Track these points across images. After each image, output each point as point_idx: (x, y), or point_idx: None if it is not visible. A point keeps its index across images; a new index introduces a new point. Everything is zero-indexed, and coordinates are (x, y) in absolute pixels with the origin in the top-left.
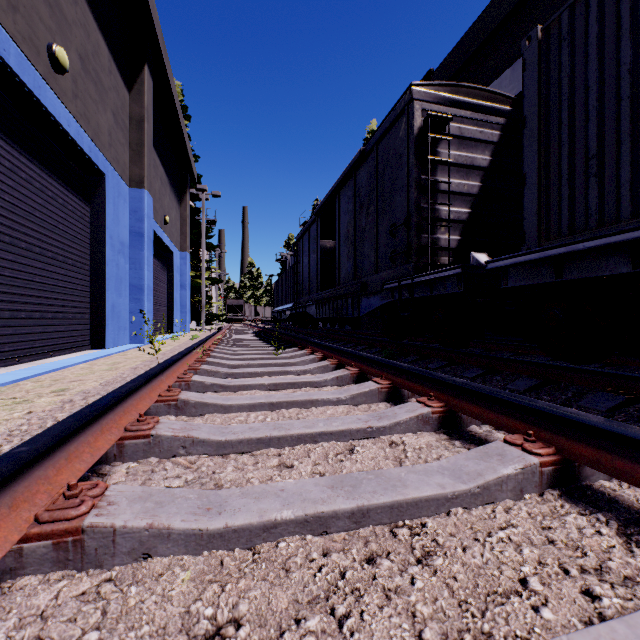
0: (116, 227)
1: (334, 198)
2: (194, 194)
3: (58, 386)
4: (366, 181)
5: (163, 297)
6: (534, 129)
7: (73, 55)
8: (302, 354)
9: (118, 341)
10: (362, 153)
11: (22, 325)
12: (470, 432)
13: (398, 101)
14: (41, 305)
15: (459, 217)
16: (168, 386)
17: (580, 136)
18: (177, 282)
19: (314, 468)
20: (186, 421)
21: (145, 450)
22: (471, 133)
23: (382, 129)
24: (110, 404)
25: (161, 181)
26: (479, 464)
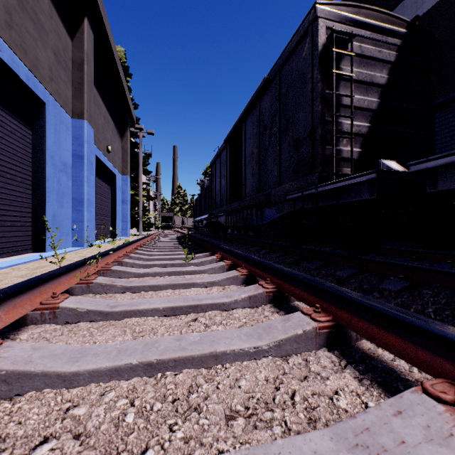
0: (57, 149)
1: (240, 127)
2: (134, 132)
3: None
4: (269, 106)
5: (107, 210)
6: None
7: None
8: (212, 260)
9: (60, 245)
10: (266, 81)
11: None
12: None
13: (302, 23)
14: None
15: (360, 130)
16: None
17: None
18: (119, 198)
19: None
20: None
21: None
22: (370, 52)
23: (285, 55)
24: None
25: (104, 118)
26: None
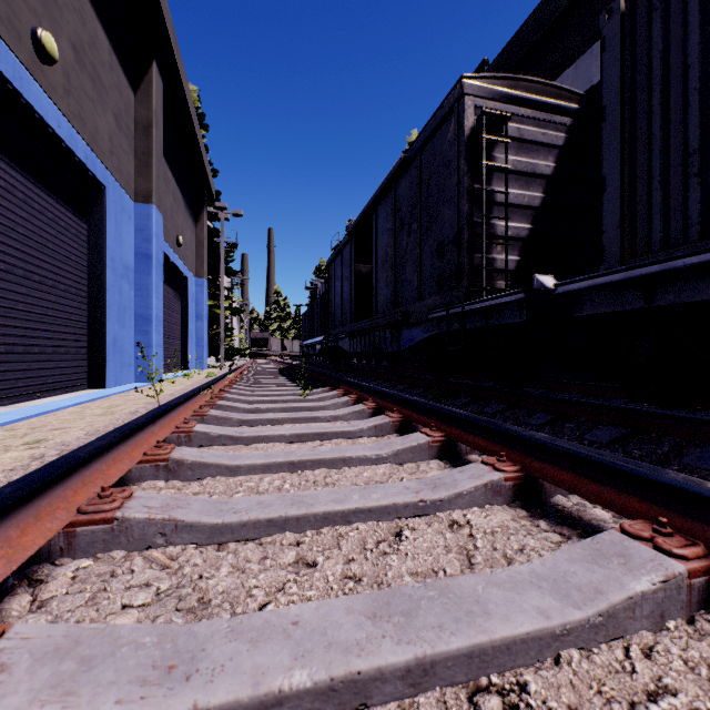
0: (118, 248)
1: (370, 215)
2: (212, 213)
3: (34, 436)
4: (408, 194)
5: (176, 329)
6: (616, 122)
7: (64, 44)
8: (333, 395)
9: (121, 379)
10: (403, 161)
11: (0, 361)
12: (556, 506)
13: (446, 97)
14: (25, 337)
15: (518, 234)
16: (157, 441)
17: (676, 127)
18: (192, 312)
19: (346, 568)
20: (178, 488)
21: (106, 540)
22: (532, 135)
23: (427, 132)
24: (54, 476)
25: (173, 197)
26: (593, 571)
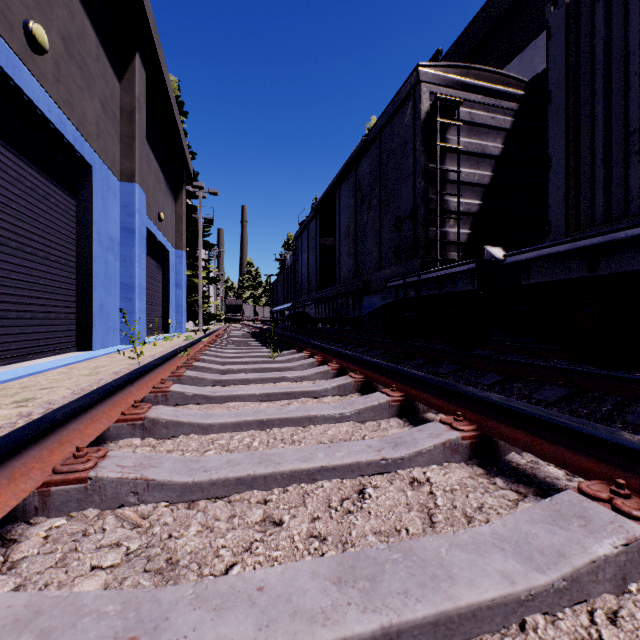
0: (105, 222)
1: (334, 193)
2: (191, 191)
3: (24, 395)
4: (368, 173)
5: (158, 296)
6: (561, 105)
7: (54, 36)
8: (300, 357)
9: (107, 342)
10: (364, 143)
11: None
12: (511, 463)
13: (403, 84)
14: (18, 304)
15: (469, 209)
16: (134, 401)
17: (618, 109)
18: (173, 281)
19: (311, 527)
20: (153, 446)
21: (80, 499)
22: (482, 119)
23: (386, 116)
24: (29, 437)
25: (155, 177)
26: (554, 533)
